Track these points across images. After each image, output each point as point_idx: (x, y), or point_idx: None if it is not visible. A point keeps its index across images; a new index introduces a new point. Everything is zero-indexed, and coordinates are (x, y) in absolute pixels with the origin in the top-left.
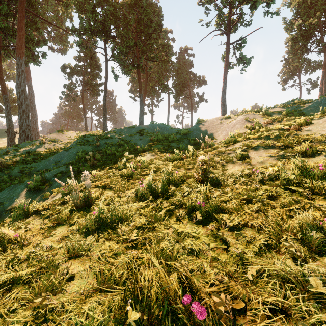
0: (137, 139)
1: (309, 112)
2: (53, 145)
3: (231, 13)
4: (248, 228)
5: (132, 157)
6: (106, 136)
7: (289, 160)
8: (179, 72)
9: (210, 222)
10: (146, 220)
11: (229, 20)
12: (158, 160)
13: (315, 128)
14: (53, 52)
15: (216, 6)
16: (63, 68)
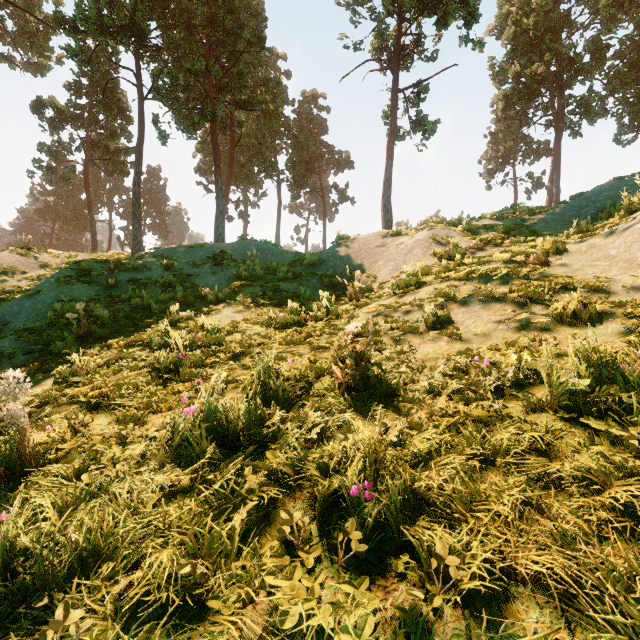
0: (208, 273)
1: (546, 230)
2: (1, 283)
3: (400, 30)
4: (516, 585)
5: (189, 316)
6: (135, 265)
7: (541, 331)
8: (300, 139)
9: (392, 558)
10: (181, 557)
11: (397, 43)
12: (251, 322)
13: (575, 261)
14: (13, 67)
15: (372, 13)
16: (38, 105)
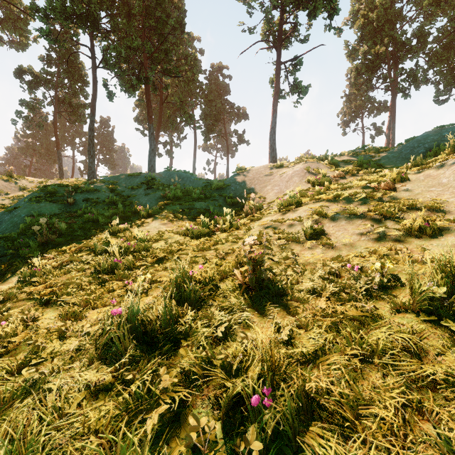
0: (142, 195)
1: (389, 164)
2: None
3: (282, 20)
4: None
5: (126, 227)
6: (88, 188)
7: (395, 242)
8: (210, 98)
9: None
10: None
11: (280, 29)
12: (173, 232)
13: (416, 187)
14: (1, 44)
15: (262, 7)
16: (19, 72)
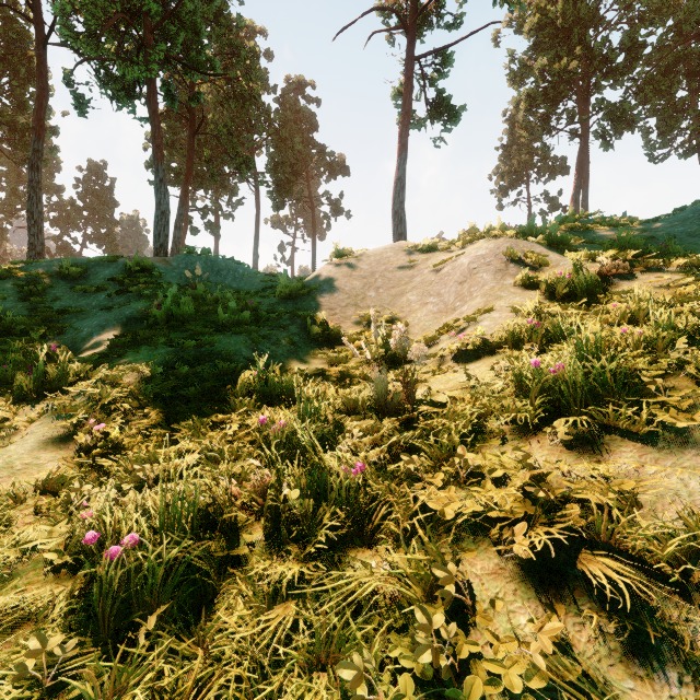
0: (98, 309)
1: (693, 247)
2: None
3: None
4: None
5: None
6: None
7: None
8: (284, 135)
9: None
10: None
11: None
12: (55, 509)
13: None
14: None
15: None
16: None
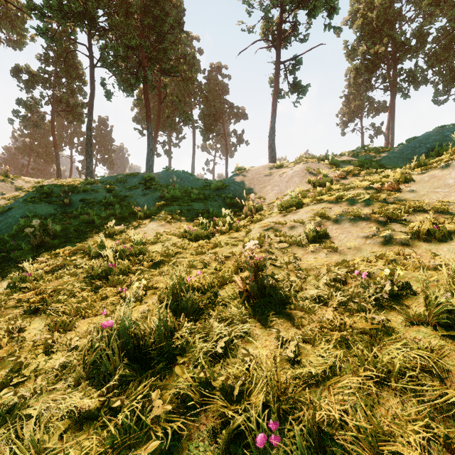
0: (140, 195)
1: (390, 164)
2: None
3: (282, 19)
4: None
5: (123, 228)
6: (85, 189)
7: (403, 246)
8: (209, 98)
9: None
10: None
11: (279, 28)
12: (171, 234)
13: (421, 188)
14: None
15: (261, 6)
16: (16, 71)
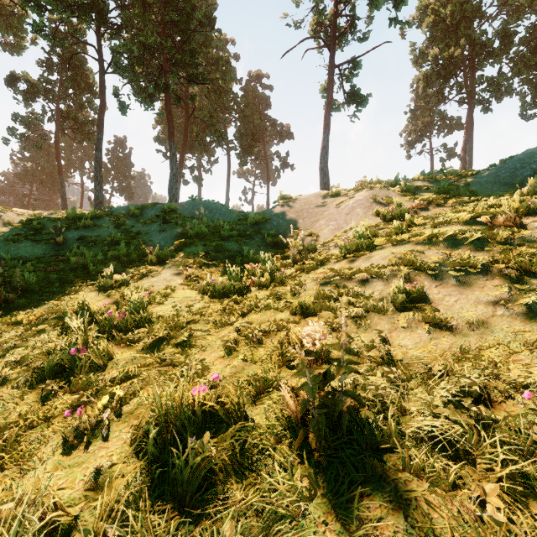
0: (156, 232)
1: (483, 191)
2: None
3: (336, 11)
4: None
5: (123, 279)
6: (86, 223)
7: None
8: (247, 113)
9: None
10: None
11: (334, 23)
12: (189, 287)
13: None
14: None
15: None
16: (11, 79)
